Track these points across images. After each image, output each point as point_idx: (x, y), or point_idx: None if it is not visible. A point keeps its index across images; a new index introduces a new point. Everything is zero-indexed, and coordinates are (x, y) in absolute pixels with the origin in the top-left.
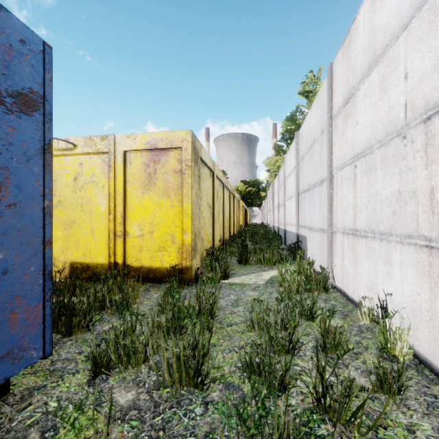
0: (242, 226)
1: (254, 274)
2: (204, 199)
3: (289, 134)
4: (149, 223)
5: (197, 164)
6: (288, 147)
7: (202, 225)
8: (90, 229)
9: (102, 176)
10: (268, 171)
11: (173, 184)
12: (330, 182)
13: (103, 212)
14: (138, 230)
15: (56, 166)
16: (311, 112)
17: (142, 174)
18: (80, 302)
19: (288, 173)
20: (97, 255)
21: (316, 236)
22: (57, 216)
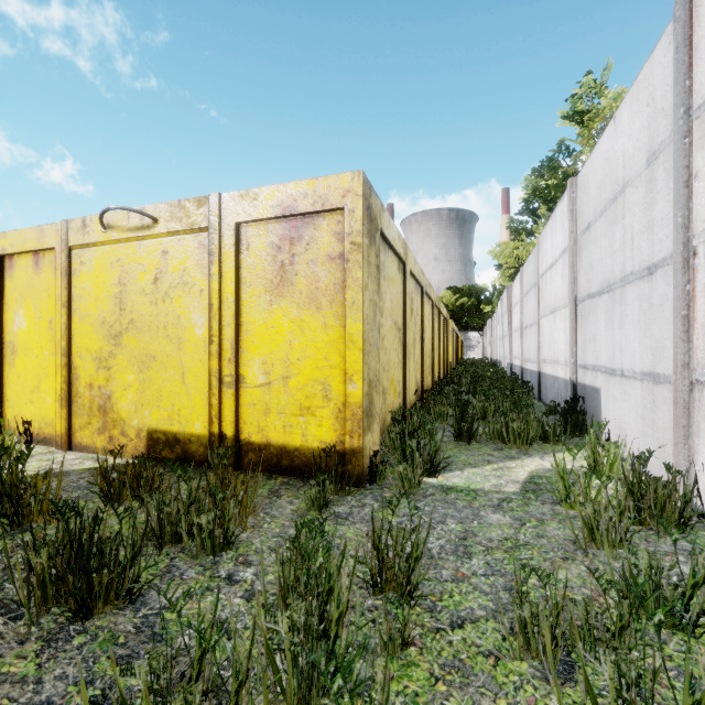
0: (452, 363)
1: (490, 466)
2: (388, 315)
3: (537, 200)
4: (282, 360)
5: (375, 242)
6: (536, 223)
7: (383, 364)
8: (179, 371)
9: (199, 273)
10: (499, 268)
11: (327, 283)
12: (684, 265)
13: (200, 339)
14: (261, 373)
15: (126, 259)
16: (615, 126)
17: (268, 266)
18: (120, 533)
19: (547, 264)
20: (190, 419)
21: (631, 389)
22: (128, 347)
